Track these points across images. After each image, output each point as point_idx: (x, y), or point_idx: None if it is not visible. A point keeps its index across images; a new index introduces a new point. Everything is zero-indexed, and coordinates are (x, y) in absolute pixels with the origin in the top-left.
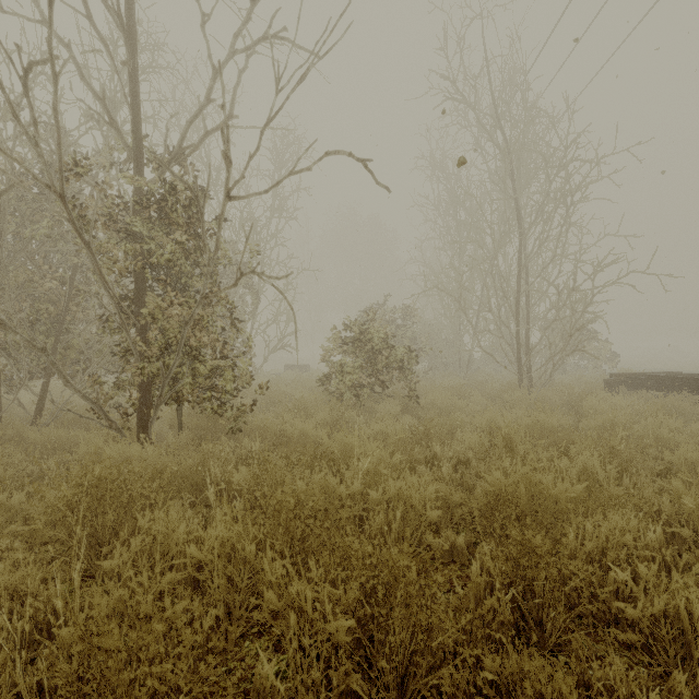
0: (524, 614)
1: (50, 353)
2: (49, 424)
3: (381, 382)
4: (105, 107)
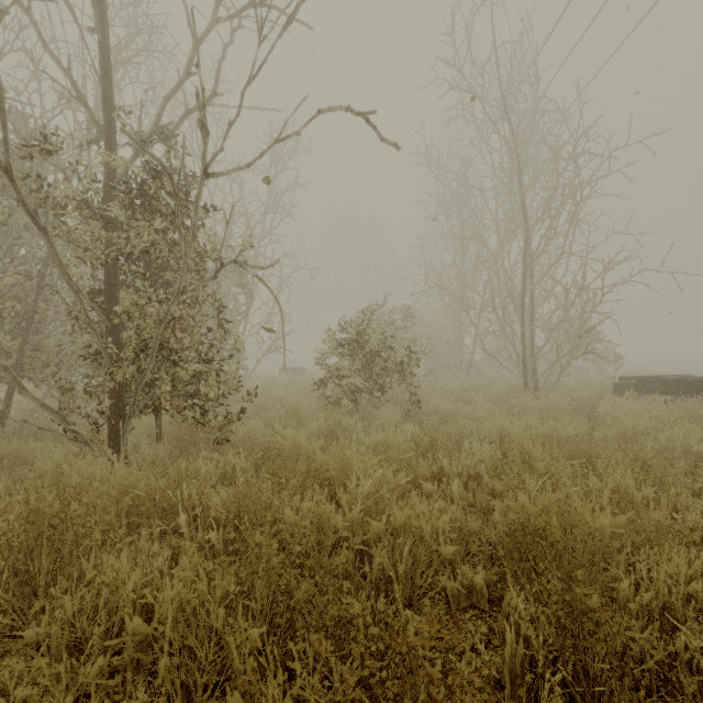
0: (575, 697)
1: (16, 355)
2: (14, 434)
3: (380, 387)
4: (72, 79)
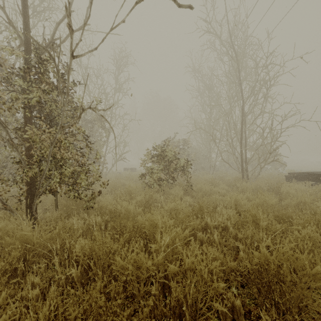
0: None
1: None
2: None
3: (172, 178)
4: (6, 12)
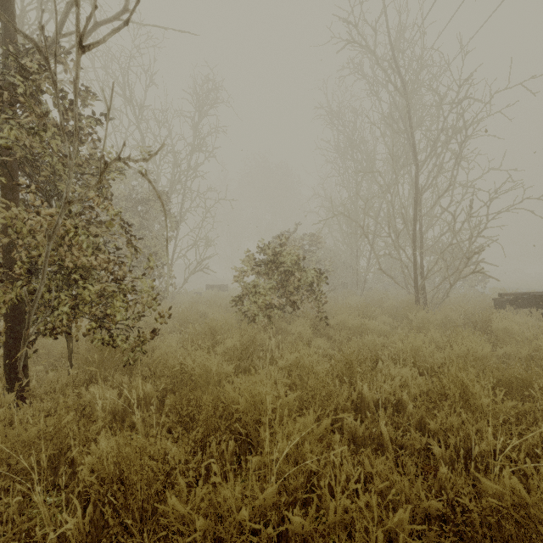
0: None
1: None
2: None
3: (292, 303)
4: None
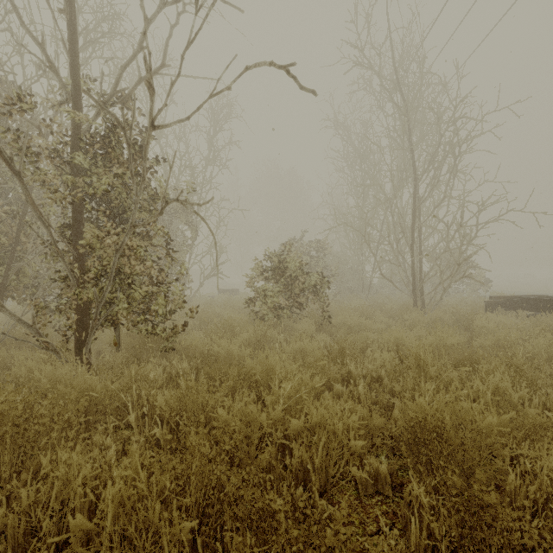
0: None
1: (2, 279)
2: None
3: (299, 304)
4: (45, 51)
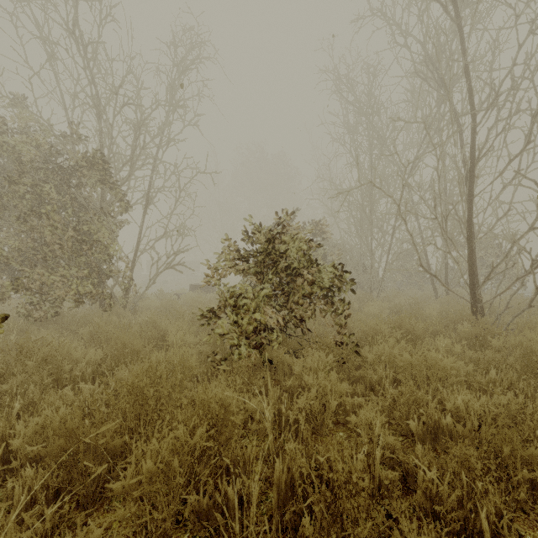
0: None
1: None
2: None
3: (300, 321)
4: None
